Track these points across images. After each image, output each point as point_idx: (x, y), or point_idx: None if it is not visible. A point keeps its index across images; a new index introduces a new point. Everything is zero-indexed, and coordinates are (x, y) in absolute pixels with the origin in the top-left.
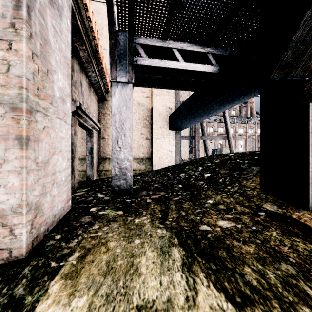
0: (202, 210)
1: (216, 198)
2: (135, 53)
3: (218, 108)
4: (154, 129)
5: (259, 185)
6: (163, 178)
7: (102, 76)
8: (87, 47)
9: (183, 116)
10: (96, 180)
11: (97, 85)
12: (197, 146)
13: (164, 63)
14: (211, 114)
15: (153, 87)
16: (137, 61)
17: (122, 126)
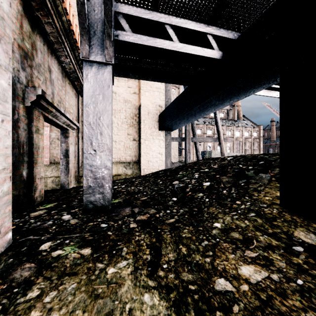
0: (209, 242)
1: (224, 220)
2: (116, 28)
3: (216, 105)
4: (142, 129)
5: (277, 199)
6: (153, 187)
7: (80, 65)
8: (55, 19)
9: (175, 114)
10: (71, 189)
11: (74, 75)
12: (188, 149)
13: (154, 42)
14: (207, 111)
15: (140, 78)
16: (119, 36)
17: (97, 121)
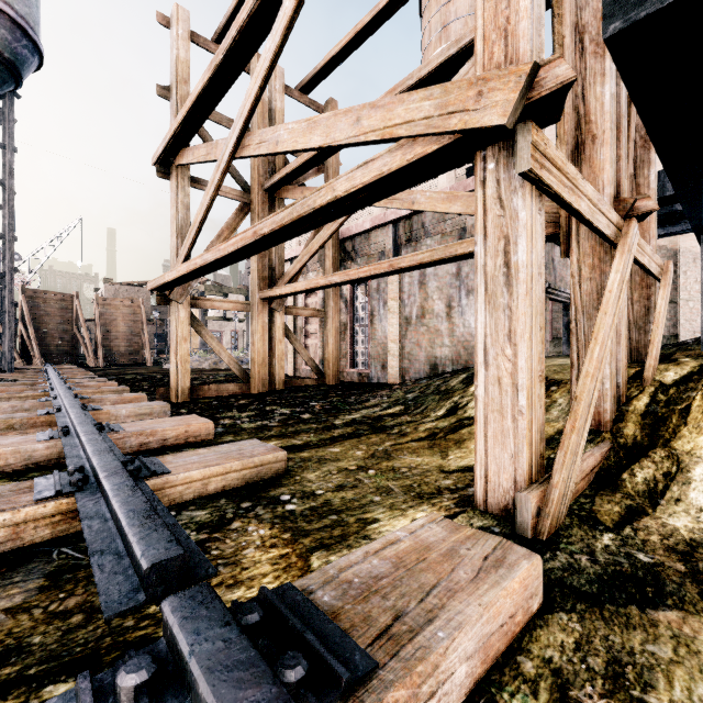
0: None
1: None
2: None
3: None
4: (681, 286)
5: None
6: None
7: None
8: None
9: None
10: None
11: None
12: None
13: None
14: None
15: None
16: None
17: None
